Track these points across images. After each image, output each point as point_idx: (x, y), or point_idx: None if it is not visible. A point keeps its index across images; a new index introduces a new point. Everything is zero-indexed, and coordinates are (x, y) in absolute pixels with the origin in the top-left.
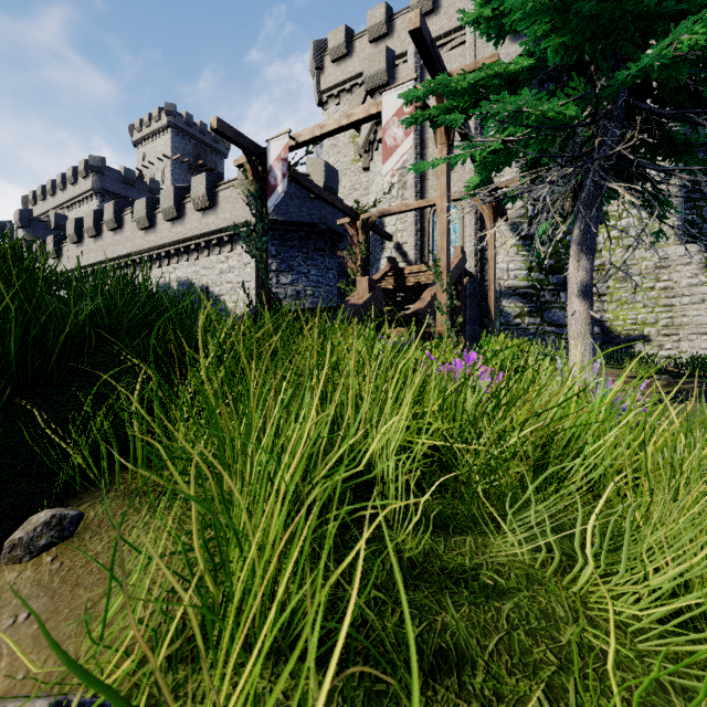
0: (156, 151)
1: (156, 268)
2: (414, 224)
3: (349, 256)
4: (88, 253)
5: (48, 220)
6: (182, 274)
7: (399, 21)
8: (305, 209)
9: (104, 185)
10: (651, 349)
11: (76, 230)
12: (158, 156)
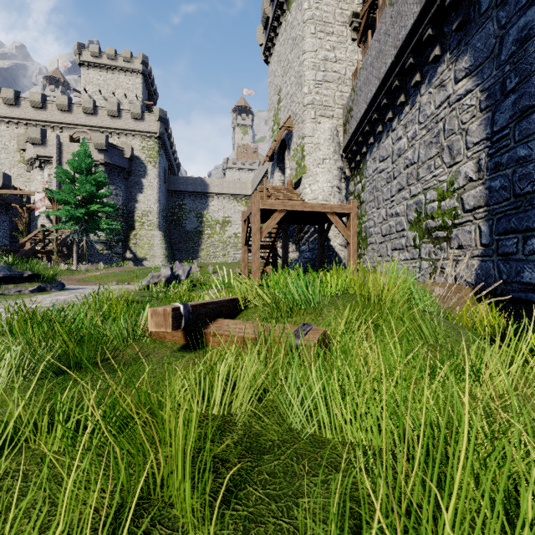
0: None
1: None
2: None
3: (20, 222)
4: None
5: None
6: None
7: (50, 105)
8: None
9: None
10: (147, 262)
11: None
12: None
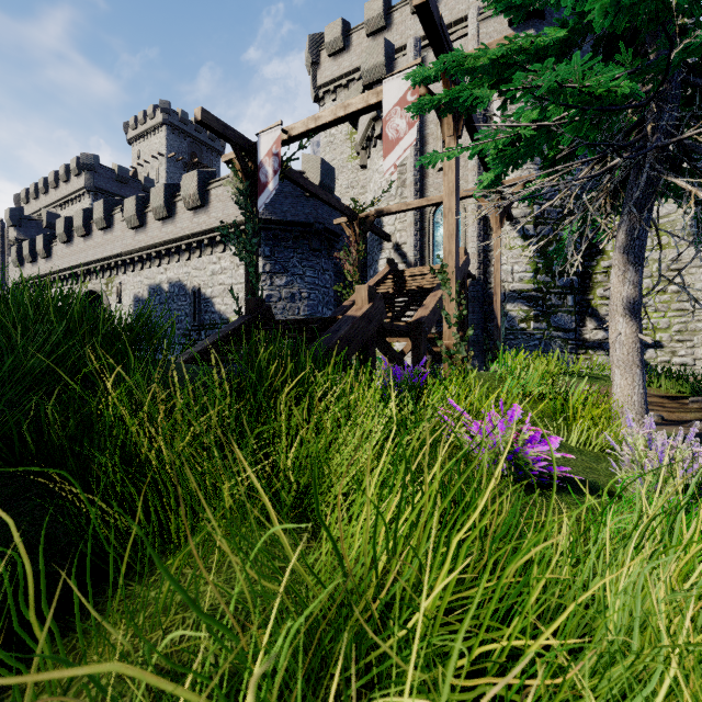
0: (151, 149)
1: (146, 269)
2: (414, 224)
3: (346, 258)
4: (78, 253)
5: (39, 218)
6: (173, 275)
7: (397, 14)
8: (300, 208)
9: (97, 183)
10: (663, 356)
11: (66, 229)
12: (153, 154)
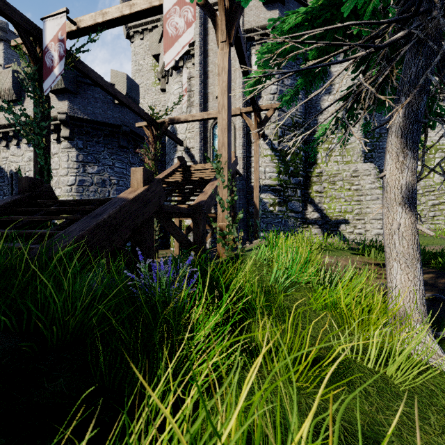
0: None
1: None
2: (199, 134)
3: (146, 153)
4: None
5: None
6: None
7: None
8: (109, 112)
9: None
10: (349, 228)
11: None
12: None
